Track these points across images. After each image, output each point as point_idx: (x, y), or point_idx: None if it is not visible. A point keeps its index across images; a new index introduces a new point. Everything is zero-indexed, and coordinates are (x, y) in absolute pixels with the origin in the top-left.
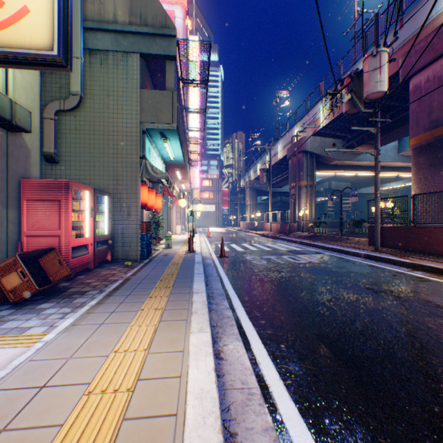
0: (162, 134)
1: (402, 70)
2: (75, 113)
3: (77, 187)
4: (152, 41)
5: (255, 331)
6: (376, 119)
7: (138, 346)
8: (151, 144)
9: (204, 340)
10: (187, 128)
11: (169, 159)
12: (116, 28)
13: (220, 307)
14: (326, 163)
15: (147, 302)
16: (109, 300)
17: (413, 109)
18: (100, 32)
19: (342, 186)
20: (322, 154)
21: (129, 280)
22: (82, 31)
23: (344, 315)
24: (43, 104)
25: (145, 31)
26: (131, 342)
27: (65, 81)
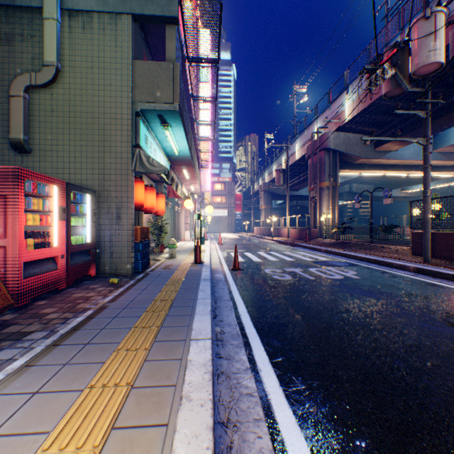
0: (161, 118)
1: (453, 43)
2: (51, 91)
3: (35, 179)
4: None
5: (304, 441)
6: (425, 100)
7: None
8: (149, 131)
9: None
10: (195, 121)
11: (174, 154)
12: None
13: (234, 367)
14: (350, 161)
15: (109, 363)
16: (48, 356)
17: None
18: None
19: (364, 189)
20: (346, 152)
21: (102, 311)
22: None
23: None
24: (12, 79)
25: None
26: None
27: (39, 50)
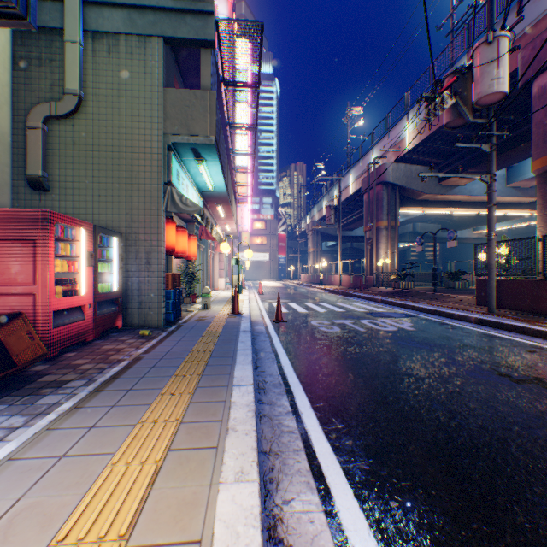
0: (195, 152)
1: (523, 68)
2: (72, 121)
3: (64, 222)
4: (180, 19)
5: (338, 464)
6: (489, 132)
7: (108, 526)
8: (181, 166)
9: (245, 505)
10: (232, 151)
11: (208, 189)
12: (130, 2)
13: (276, 411)
14: (412, 197)
15: (156, 405)
16: (94, 400)
17: (539, 120)
18: (108, 8)
19: (431, 229)
20: (407, 186)
21: (138, 361)
22: (82, 5)
23: (484, 428)
24: (28, 108)
25: (170, 6)
26: (100, 511)
27: (58, 76)
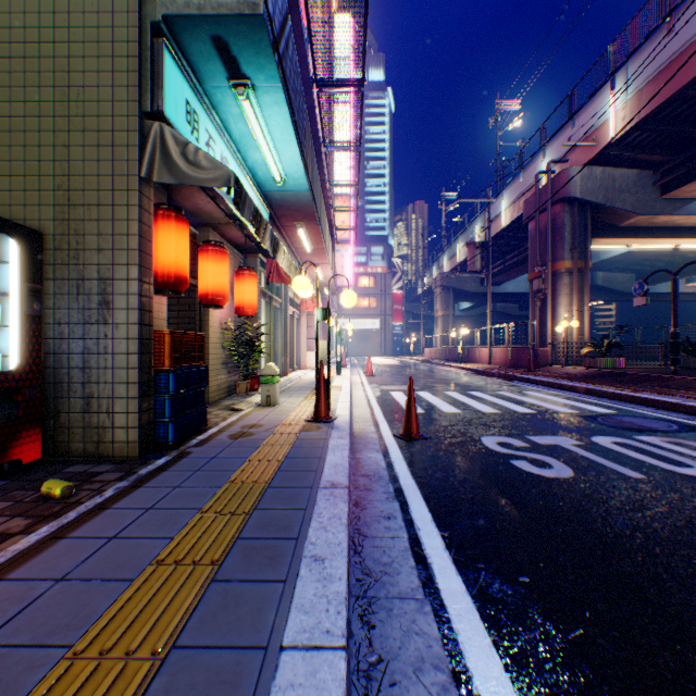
0: (224, 54)
1: None
2: None
3: None
4: None
5: None
6: None
7: None
8: (203, 104)
9: None
10: (323, 142)
11: (275, 186)
12: None
13: None
14: (612, 222)
15: None
16: None
17: None
18: None
19: (619, 280)
20: (606, 203)
21: None
22: None
23: None
24: None
25: None
26: None
27: None
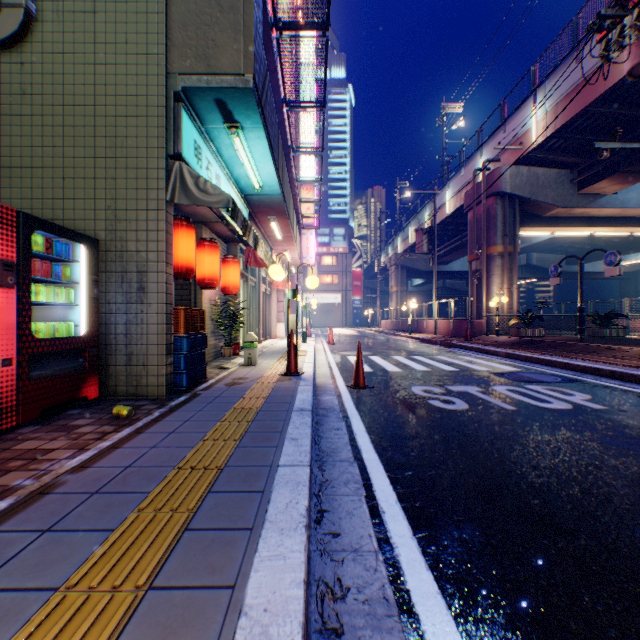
0: (222, 109)
1: None
2: (20, 57)
3: None
4: None
5: None
6: None
7: None
8: (204, 139)
9: None
10: (291, 148)
11: (254, 191)
12: None
13: None
14: (537, 213)
15: None
16: None
17: None
18: None
19: (551, 260)
20: (531, 197)
21: (31, 503)
22: None
23: None
24: None
25: None
26: None
27: None
